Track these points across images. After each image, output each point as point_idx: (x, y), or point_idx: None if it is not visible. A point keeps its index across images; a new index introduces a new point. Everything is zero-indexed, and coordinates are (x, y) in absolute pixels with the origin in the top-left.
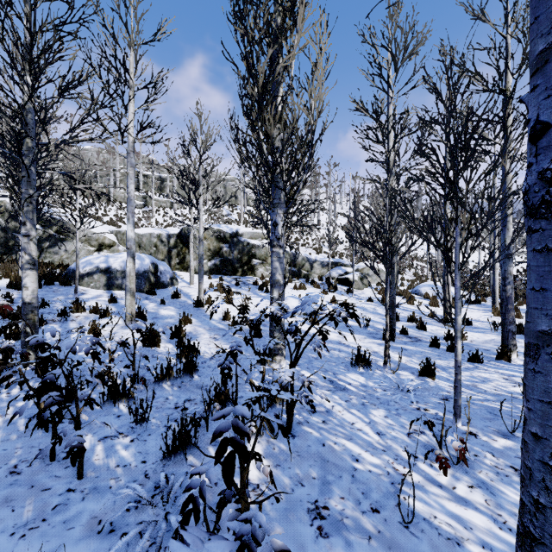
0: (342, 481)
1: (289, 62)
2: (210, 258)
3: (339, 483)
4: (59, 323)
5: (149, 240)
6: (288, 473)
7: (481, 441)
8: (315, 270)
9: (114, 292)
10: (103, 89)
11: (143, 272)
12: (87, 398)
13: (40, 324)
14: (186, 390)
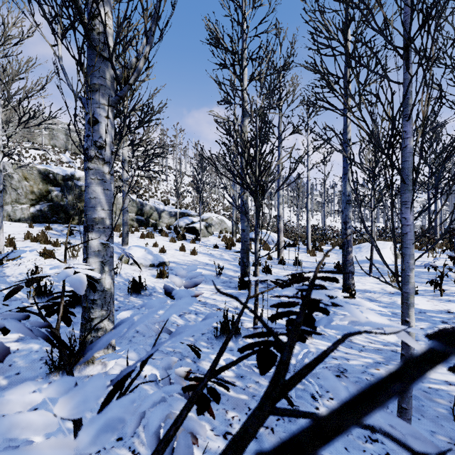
0: None
1: None
2: (34, 202)
3: None
4: None
5: None
6: None
7: None
8: (163, 219)
9: None
10: None
11: None
12: None
13: None
14: None
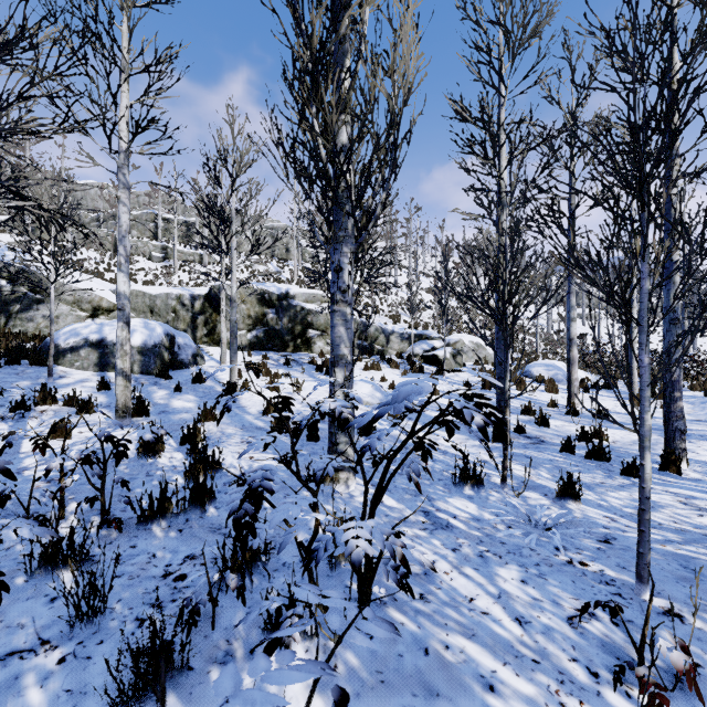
0: None
1: (360, 10)
2: (251, 328)
3: None
4: (11, 421)
5: (165, 302)
6: None
7: (694, 629)
8: (392, 344)
9: (109, 375)
10: (55, 41)
11: (153, 347)
12: None
13: None
14: (191, 536)
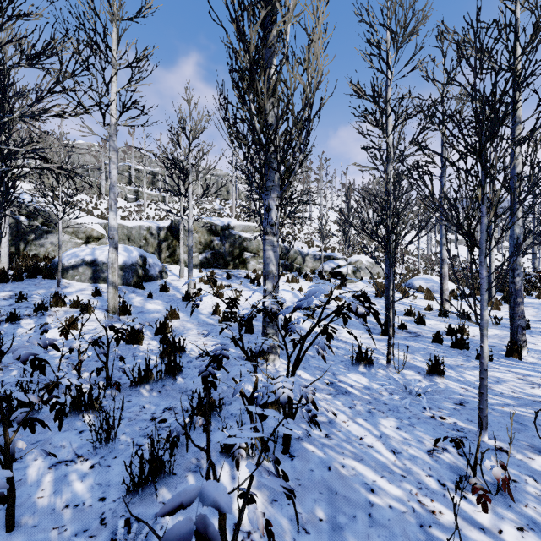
0: (357, 524)
1: (284, 26)
2: (201, 251)
3: (353, 527)
4: (35, 318)
5: (139, 232)
6: (287, 513)
7: (516, 460)
8: (307, 263)
9: (99, 286)
10: (73, 54)
11: (131, 265)
12: (21, 422)
13: (12, 320)
14: (167, 395)
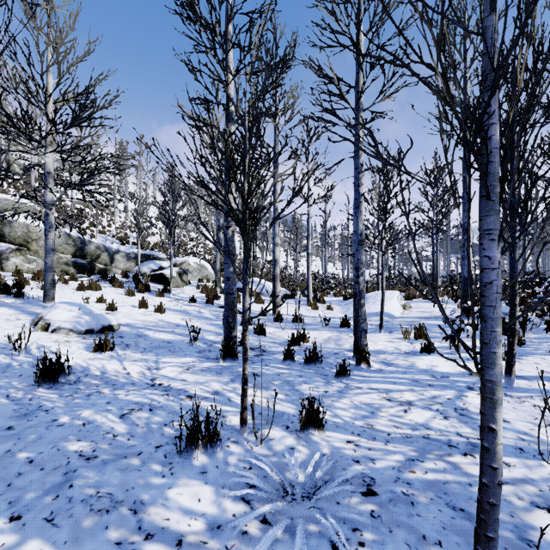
0: None
1: None
2: None
3: None
4: None
5: None
6: None
7: None
8: (117, 263)
9: None
10: None
11: None
12: None
13: None
14: None
